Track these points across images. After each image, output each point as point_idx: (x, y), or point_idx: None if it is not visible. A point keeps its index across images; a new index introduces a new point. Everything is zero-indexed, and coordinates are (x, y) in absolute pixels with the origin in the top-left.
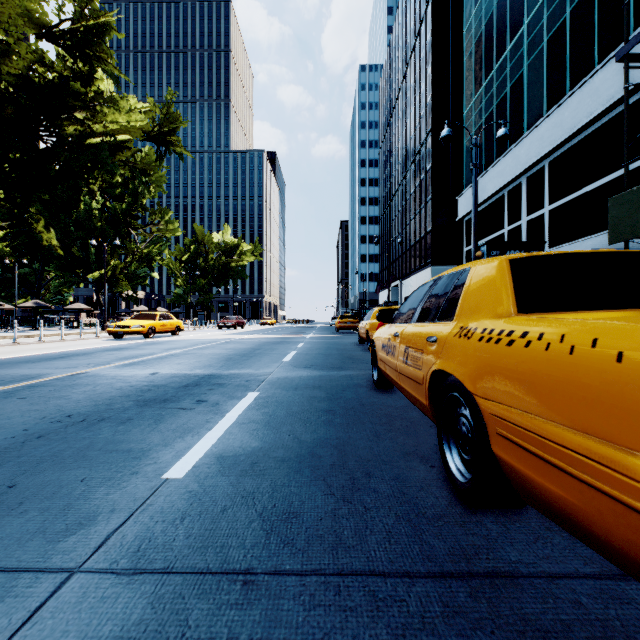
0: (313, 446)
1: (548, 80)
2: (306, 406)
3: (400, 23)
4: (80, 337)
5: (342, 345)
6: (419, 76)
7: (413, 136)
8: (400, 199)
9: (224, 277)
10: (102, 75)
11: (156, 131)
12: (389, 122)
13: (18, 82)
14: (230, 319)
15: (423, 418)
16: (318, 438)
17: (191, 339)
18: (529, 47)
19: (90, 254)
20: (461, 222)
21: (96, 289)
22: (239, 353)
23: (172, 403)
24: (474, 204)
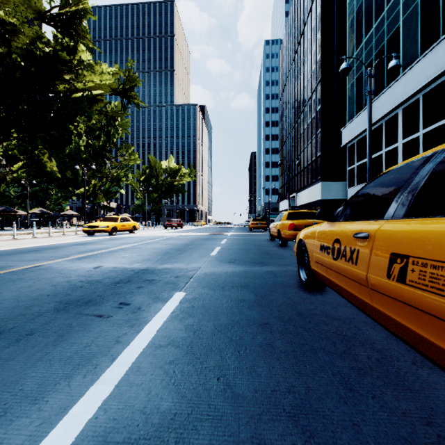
0: (257, 414)
1: (422, 29)
2: (236, 315)
3: (296, 5)
4: (63, 234)
5: (257, 241)
6: (311, 41)
7: (306, 86)
8: (296, 134)
9: (169, 192)
10: (84, 51)
11: (121, 88)
12: (287, 78)
13: (23, 53)
14: (173, 221)
15: (389, 343)
16: (261, 389)
17: (142, 236)
18: (404, 5)
19: (78, 177)
20: (344, 148)
21: (82, 201)
22: (175, 248)
23: (92, 306)
24: (369, 124)
